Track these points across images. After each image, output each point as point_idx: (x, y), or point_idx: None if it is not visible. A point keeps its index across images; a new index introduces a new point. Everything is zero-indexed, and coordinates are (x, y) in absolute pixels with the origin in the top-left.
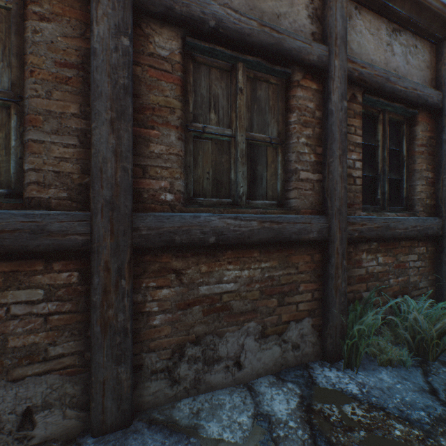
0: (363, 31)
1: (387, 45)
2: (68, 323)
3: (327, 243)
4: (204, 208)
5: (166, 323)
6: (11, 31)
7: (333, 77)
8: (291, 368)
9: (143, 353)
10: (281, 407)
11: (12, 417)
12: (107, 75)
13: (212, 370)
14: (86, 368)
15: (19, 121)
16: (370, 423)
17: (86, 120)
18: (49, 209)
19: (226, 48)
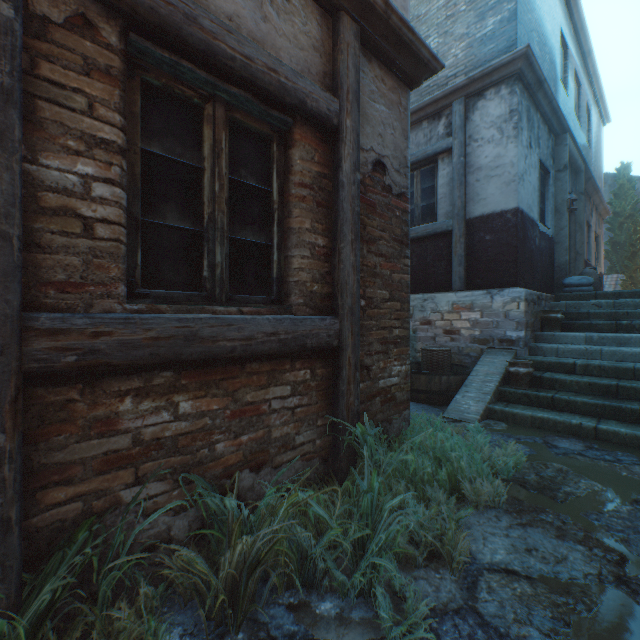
0: None
1: None
2: None
3: None
4: None
5: None
6: None
7: None
8: None
9: None
10: None
11: None
12: None
13: None
14: None
15: None
16: None
17: None
18: None
19: None
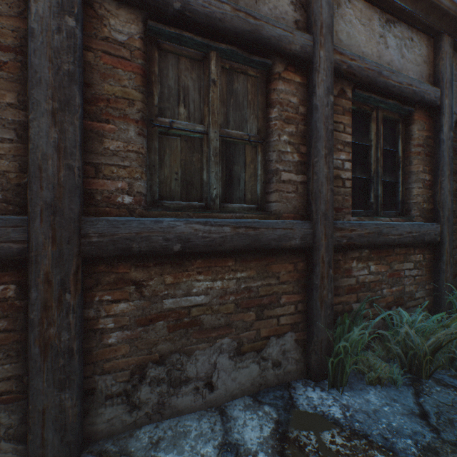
0: (353, 20)
1: (380, 37)
2: (3, 343)
3: (312, 251)
4: (171, 211)
5: (123, 341)
6: None
7: (318, 69)
8: (271, 388)
9: (96, 376)
10: (252, 435)
11: None
12: (48, 60)
13: (179, 392)
14: (25, 394)
15: None
16: (349, 454)
17: (26, 112)
18: None
19: (196, 34)
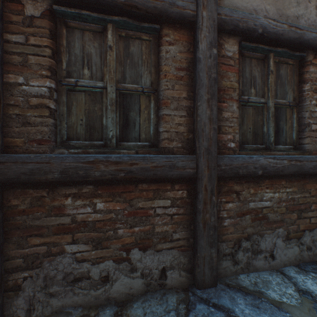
0: None
1: None
2: (181, 220)
3: None
4: (250, 151)
5: (230, 225)
6: (150, 53)
7: None
8: (306, 263)
9: (218, 242)
10: (314, 287)
11: (156, 271)
12: (205, 73)
13: (256, 258)
14: (190, 248)
15: (155, 104)
16: None
17: (190, 101)
18: (173, 154)
19: (263, 45)
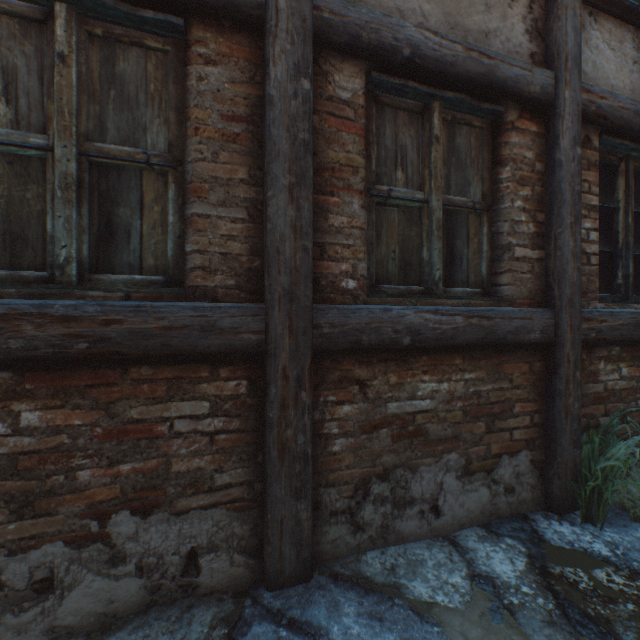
0: (600, 45)
1: (633, 63)
2: (236, 444)
3: (554, 347)
4: (391, 298)
5: (347, 450)
6: (168, 78)
7: (562, 115)
8: (504, 519)
9: (321, 488)
10: (504, 568)
11: (176, 558)
12: (285, 129)
13: (402, 515)
14: (255, 503)
15: (178, 191)
16: (638, 594)
17: (256, 188)
18: (215, 300)
19: (419, 83)
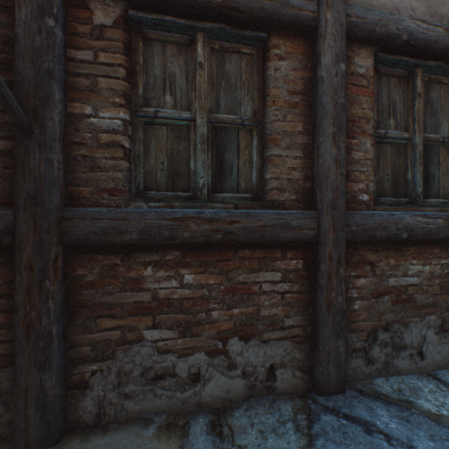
0: None
1: None
2: (295, 300)
3: None
4: (388, 206)
5: (362, 309)
6: (252, 71)
7: None
8: None
9: (346, 333)
10: None
11: (262, 369)
12: (330, 97)
13: (398, 356)
14: (307, 339)
15: (258, 141)
16: None
17: (307, 136)
18: (284, 209)
19: (408, 57)
